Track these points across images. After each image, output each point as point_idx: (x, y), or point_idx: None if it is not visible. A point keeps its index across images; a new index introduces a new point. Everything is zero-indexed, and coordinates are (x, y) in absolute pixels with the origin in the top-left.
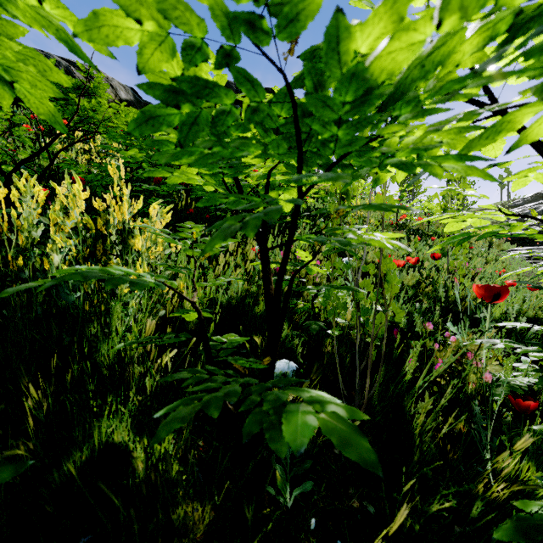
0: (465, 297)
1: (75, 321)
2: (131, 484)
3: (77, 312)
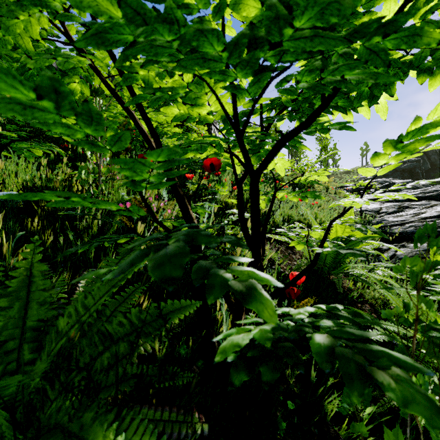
0: (262, 210)
1: None
2: None
3: None
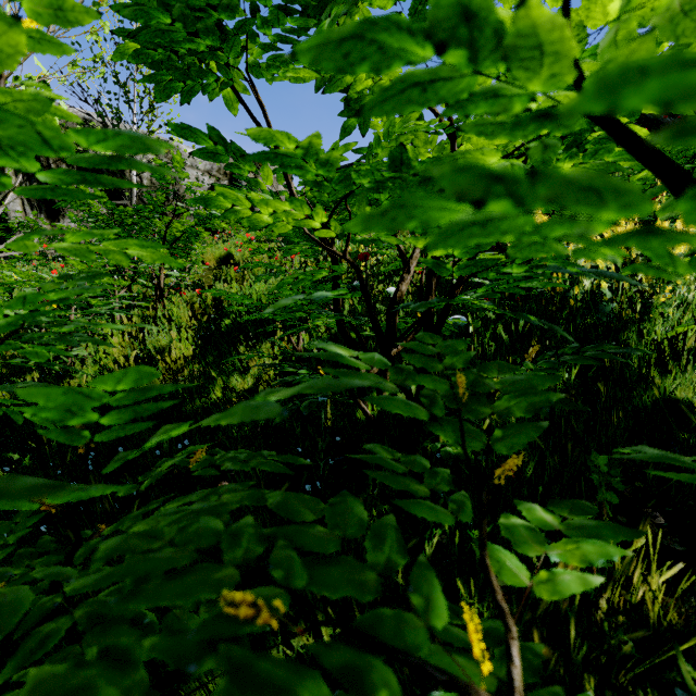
0: None
1: (608, 330)
2: (691, 442)
3: (611, 321)
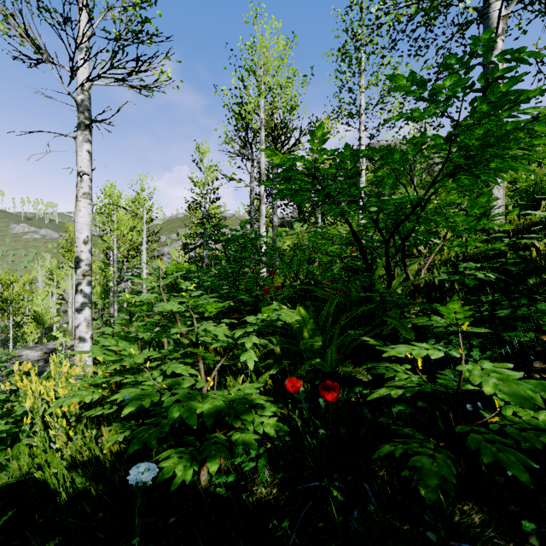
0: None
1: None
2: None
3: None
